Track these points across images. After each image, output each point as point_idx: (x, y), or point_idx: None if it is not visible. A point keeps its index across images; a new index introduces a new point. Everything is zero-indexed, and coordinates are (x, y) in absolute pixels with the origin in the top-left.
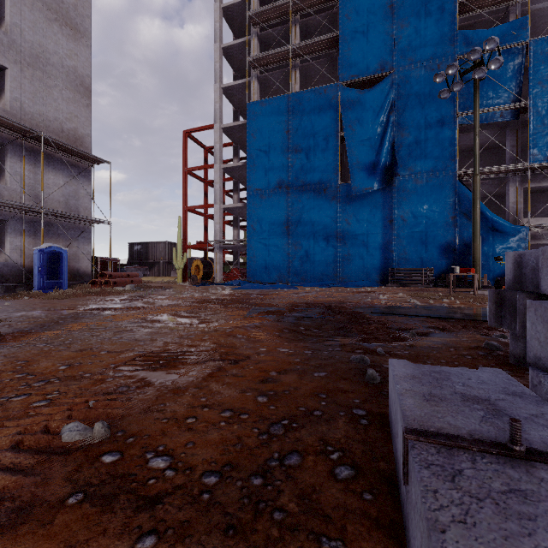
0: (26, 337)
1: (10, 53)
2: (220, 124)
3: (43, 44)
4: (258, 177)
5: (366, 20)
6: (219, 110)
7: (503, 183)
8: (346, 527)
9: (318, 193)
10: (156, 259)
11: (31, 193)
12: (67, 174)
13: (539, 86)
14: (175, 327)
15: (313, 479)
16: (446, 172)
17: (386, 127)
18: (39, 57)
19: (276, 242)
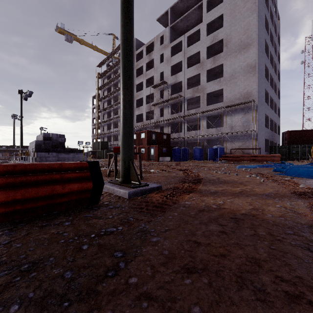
0: None
1: (223, 82)
2: None
3: (234, 68)
4: None
5: None
6: None
7: None
8: None
9: None
10: None
11: (229, 127)
12: (243, 113)
13: None
14: None
15: None
16: None
17: None
18: (232, 74)
19: None
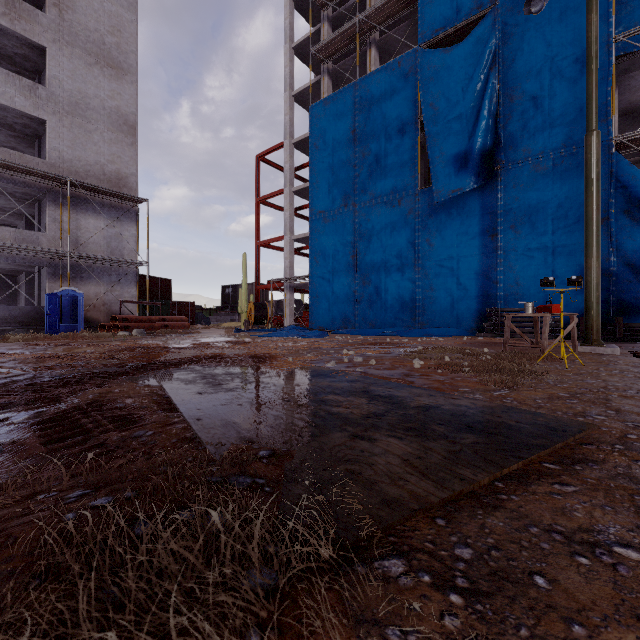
0: None
1: (49, 105)
2: (290, 140)
3: (83, 90)
4: (321, 196)
5: None
6: (289, 124)
7: None
8: None
9: (390, 207)
10: None
11: (70, 239)
12: (109, 217)
13: None
14: None
15: None
16: None
17: (484, 92)
18: (79, 104)
19: (340, 277)
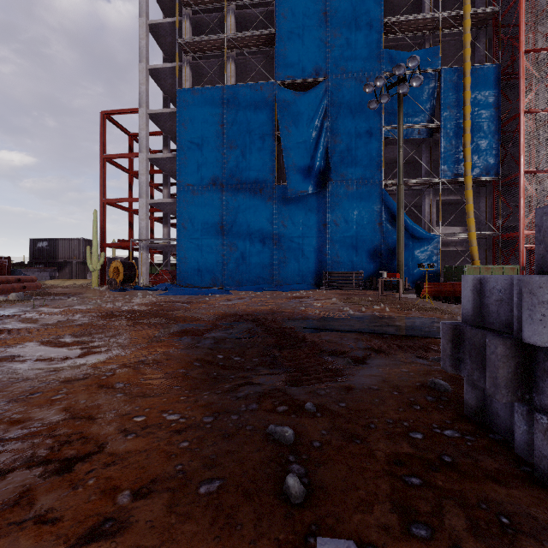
0: None
1: None
2: (146, 109)
3: None
4: (189, 171)
5: (301, 23)
6: (145, 93)
7: (419, 195)
8: None
9: (254, 193)
10: (67, 258)
11: None
12: None
13: (448, 110)
14: (26, 372)
15: None
16: (374, 181)
17: (320, 132)
18: None
19: (209, 243)
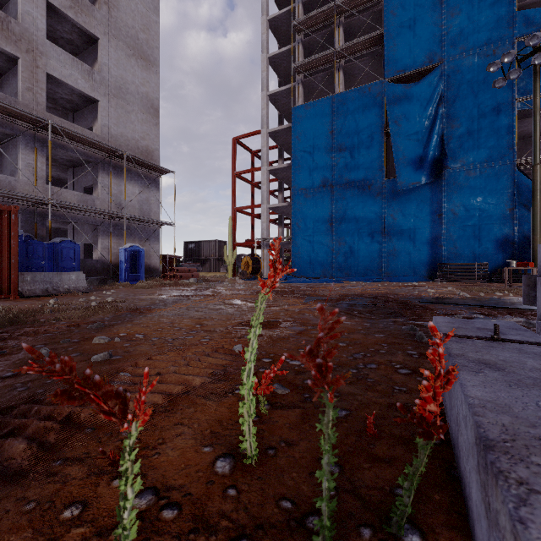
0: (155, 310)
1: (101, 88)
2: (266, 129)
3: (124, 76)
4: (302, 177)
5: (412, 14)
6: (265, 116)
7: None
8: (407, 385)
9: (362, 190)
10: (207, 256)
11: (115, 202)
12: (141, 184)
13: None
14: (253, 308)
15: (386, 372)
16: (503, 162)
17: (435, 119)
18: (121, 88)
19: (320, 239)
